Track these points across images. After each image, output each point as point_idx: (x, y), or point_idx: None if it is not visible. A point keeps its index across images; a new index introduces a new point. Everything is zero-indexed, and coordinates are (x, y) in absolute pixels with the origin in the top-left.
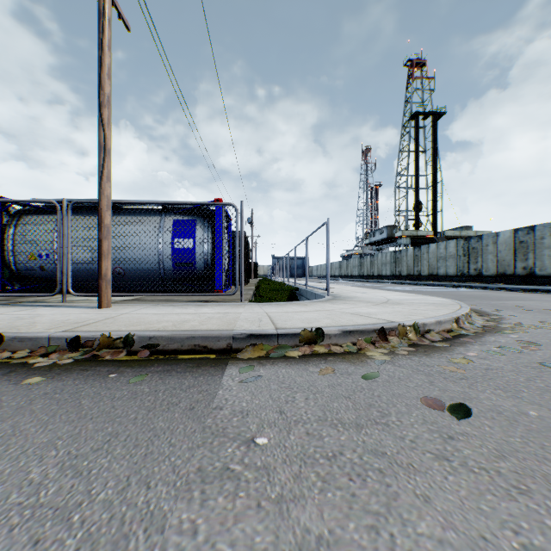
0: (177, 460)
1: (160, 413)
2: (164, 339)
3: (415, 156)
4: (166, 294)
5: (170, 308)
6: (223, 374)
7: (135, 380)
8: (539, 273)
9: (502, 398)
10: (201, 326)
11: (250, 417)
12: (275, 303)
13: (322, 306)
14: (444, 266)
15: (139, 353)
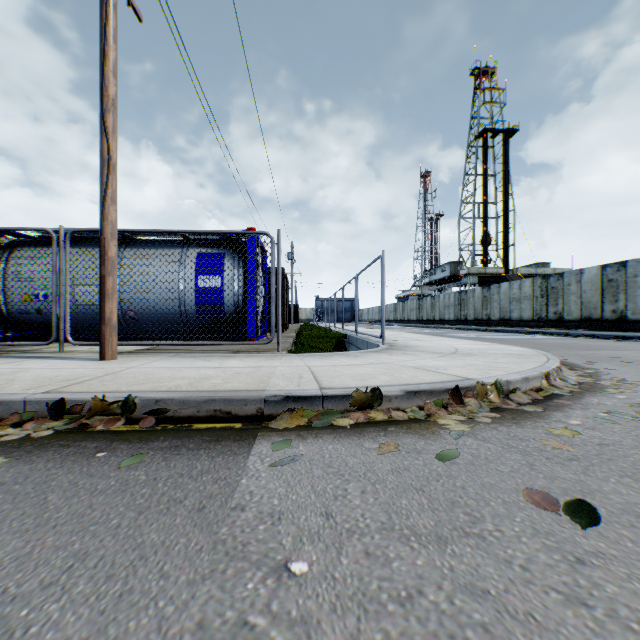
0: (168, 605)
1: (155, 517)
2: (174, 403)
3: (483, 180)
4: (186, 343)
5: (189, 361)
6: (249, 453)
7: (129, 463)
8: (631, 317)
9: (634, 490)
10: (225, 385)
11: (283, 524)
12: (319, 354)
13: (377, 357)
14: (518, 309)
15: (142, 421)
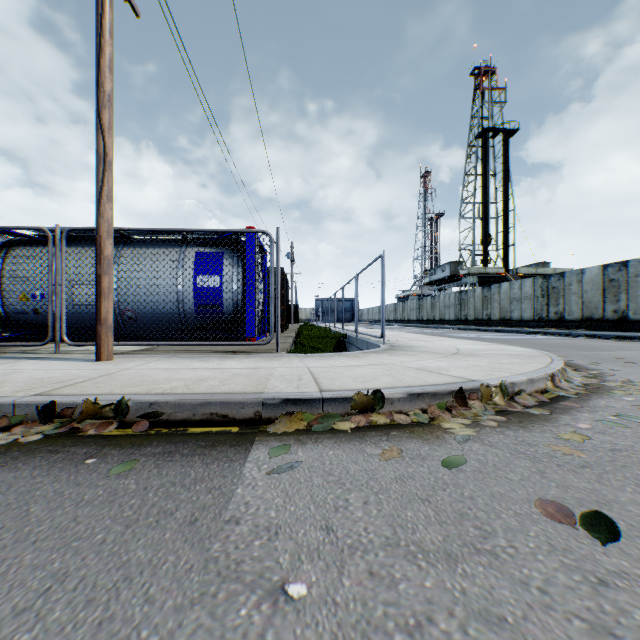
0: (152, 636)
1: (143, 531)
2: (169, 406)
3: (483, 180)
4: (184, 344)
5: (186, 361)
6: (246, 459)
7: (119, 471)
8: (633, 317)
9: None
10: (222, 387)
11: (280, 540)
12: (319, 354)
13: (378, 358)
14: (519, 309)
15: (135, 425)
